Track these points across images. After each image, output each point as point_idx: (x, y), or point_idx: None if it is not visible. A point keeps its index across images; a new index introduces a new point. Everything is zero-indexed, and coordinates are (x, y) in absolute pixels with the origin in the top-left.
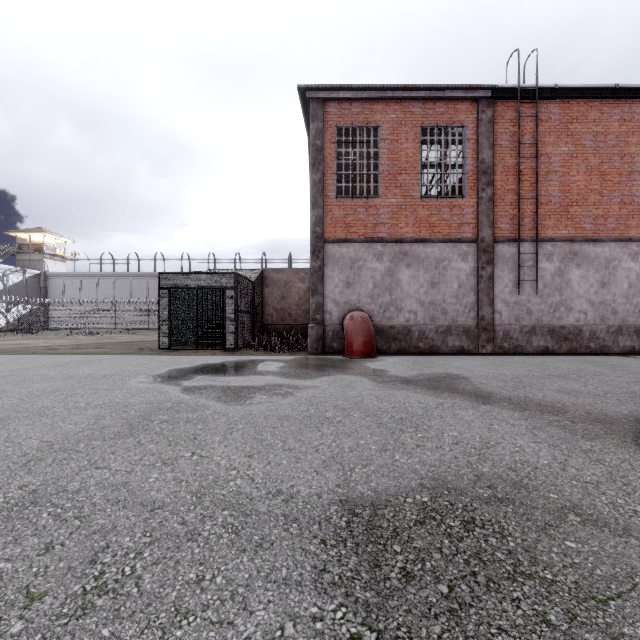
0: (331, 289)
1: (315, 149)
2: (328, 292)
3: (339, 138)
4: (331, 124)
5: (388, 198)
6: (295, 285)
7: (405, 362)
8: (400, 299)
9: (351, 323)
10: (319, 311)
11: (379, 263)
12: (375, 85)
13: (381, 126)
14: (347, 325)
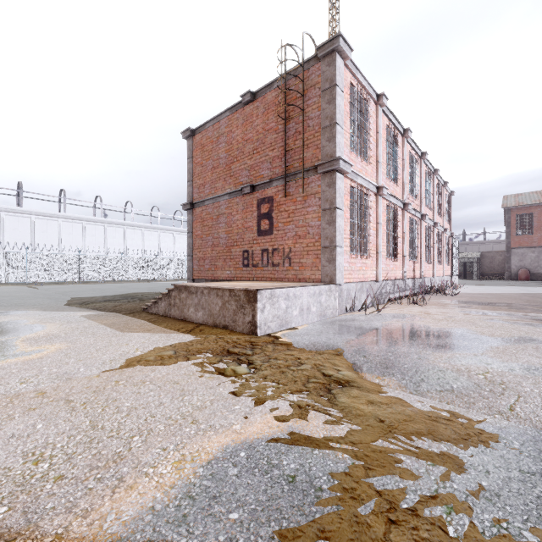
0: (513, 262)
1: (507, 222)
2: (512, 263)
3: (517, 218)
4: (513, 214)
5: (536, 234)
6: (496, 257)
7: (537, 281)
8: (541, 265)
9: (520, 272)
10: (509, 268)
11: (533, 254)
12: (530, 204)
13: (533, 213)
14: (519, 272)
